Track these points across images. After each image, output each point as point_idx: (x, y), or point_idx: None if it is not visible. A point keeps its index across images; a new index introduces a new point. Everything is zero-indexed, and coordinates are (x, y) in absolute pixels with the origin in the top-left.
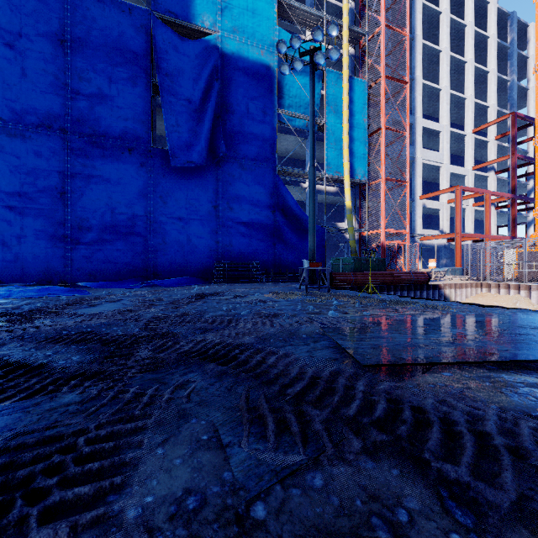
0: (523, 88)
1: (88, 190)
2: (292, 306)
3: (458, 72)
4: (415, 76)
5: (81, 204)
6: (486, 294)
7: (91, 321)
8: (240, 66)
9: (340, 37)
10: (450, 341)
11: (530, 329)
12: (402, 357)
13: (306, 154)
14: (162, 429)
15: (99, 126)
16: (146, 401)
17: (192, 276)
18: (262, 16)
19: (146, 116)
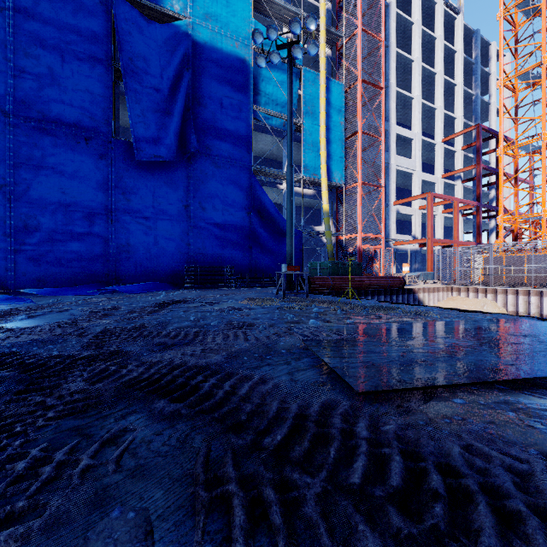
0: (486, 103)
1: (36, 183)
2: (268, 314)
3: (429, 83)
4: (390, 83)
5: (26, 199)
6: (456, 298)
7: (18, 338)
8: (214, 57)
9: (317, 36)
10: (449, 355)
11: (522, 336)
12: (402, 379)
13: (283, 154)
14: (57, 536)
15: (50, 110)
16: (47, 475)
17: (159, 282)
18: (237, 6)
19: (107, 103)
